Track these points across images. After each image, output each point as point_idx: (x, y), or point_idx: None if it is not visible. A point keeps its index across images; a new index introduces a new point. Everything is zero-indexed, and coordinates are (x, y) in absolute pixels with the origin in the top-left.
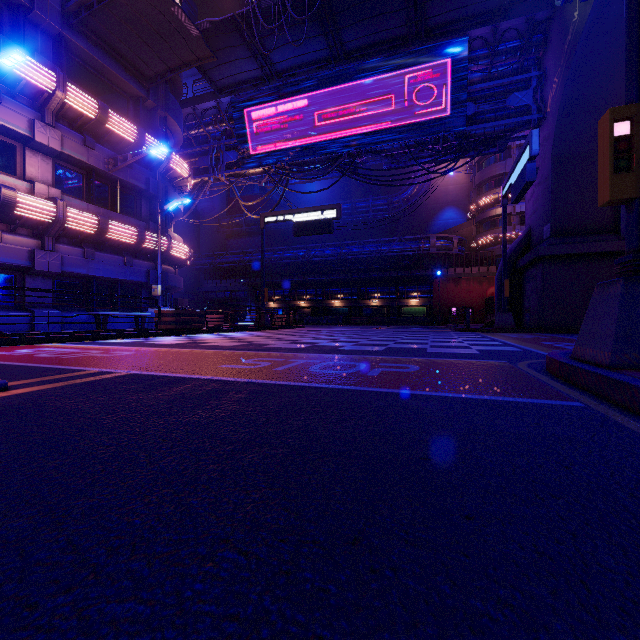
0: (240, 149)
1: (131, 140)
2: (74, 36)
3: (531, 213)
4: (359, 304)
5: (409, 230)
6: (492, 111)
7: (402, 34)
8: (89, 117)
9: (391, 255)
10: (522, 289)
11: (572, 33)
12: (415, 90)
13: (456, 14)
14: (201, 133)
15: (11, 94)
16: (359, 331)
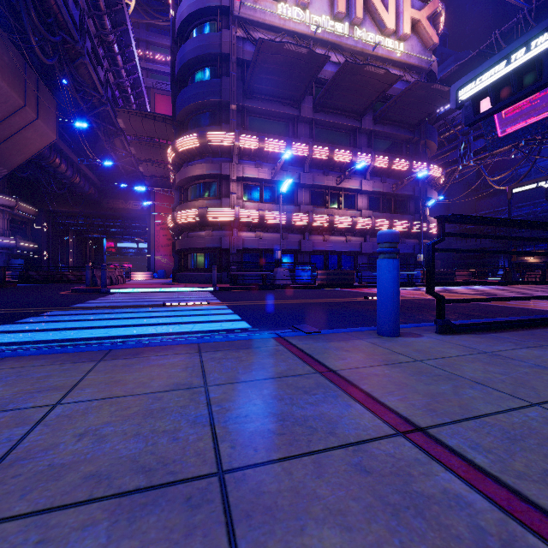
0: (486, 137)
1: (405, 169)
2: (377, 127)
3: None
4: None
5: None
6: None
7: None
8: (384, 167)
9: None
10: None
11: None
12: None
13: None
14: (451, 134)
15: (354, 172)
16: None
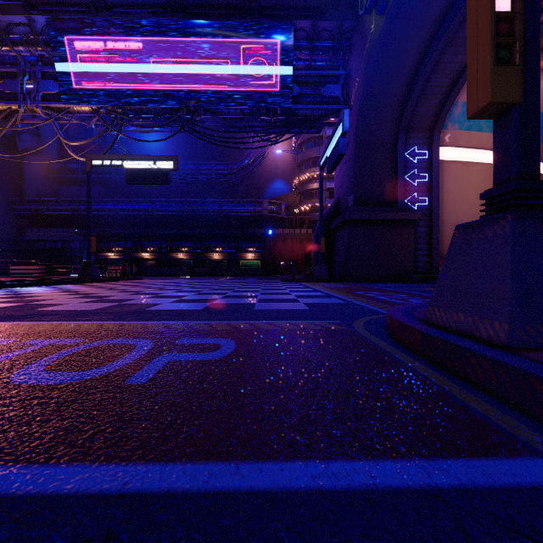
0: (61, 80)
1: None
2: None
3: (339, 186)
4: (202, 257)
5: (247, 195)
6: (312, 96)
7: (237, 4)
8: None
9: (231, 214)
10: (333, 247)
11: (370, 42)
12: (249, 61)
13: (284, 1)
14: (8, 52)
15: None
16: (196, 283)
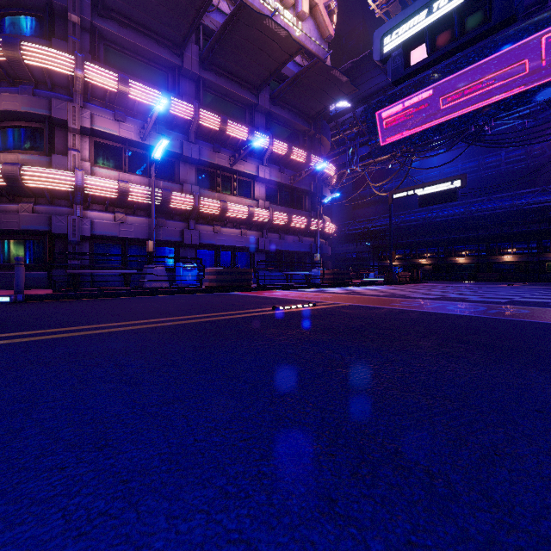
0: (371, 144)
1: (303, 161)
2: (275, 109)
3: None
4: (488, 260)
5: None
6: None
7: None
8: (282, 155)
9: (530, 207)
10: None
11: None
12: None
13: None
14: (340, 138)
15: (250, 155)
16: (486, 287)
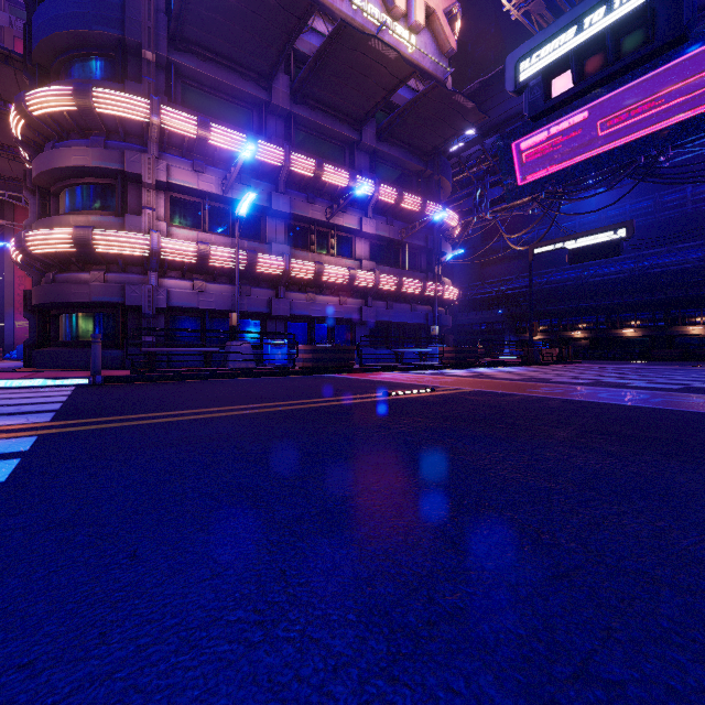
0: (505, 184)
1: (416, 210)
2: (381, 146)
3: None
4: (667, 333)
5: None
6: None
7: None
8: (391, 203)
9: None
10: None
11: None
12: None
13: None
14: (464, 177)
15: (351, 205)
16: (661, 369)
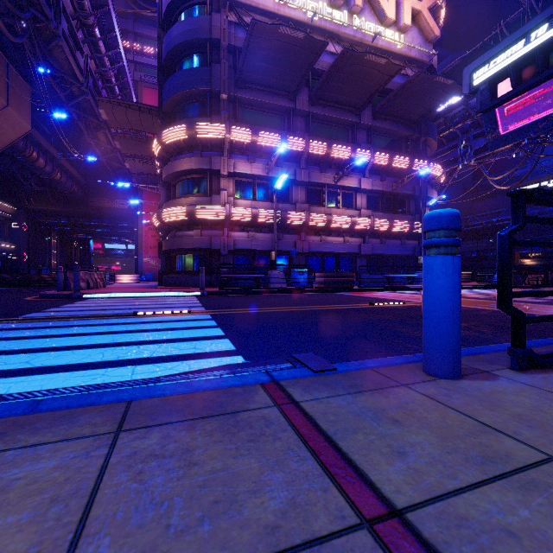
0: (488, 135)
1: (405, 167)
2: (376, 123)
3: None
4: None
5: None
6: None
7: None
8: (383, 165)
9: None
10: None
11: None
12: None
13: None
14: (450, 132)
15: (352, 170)
16: None
